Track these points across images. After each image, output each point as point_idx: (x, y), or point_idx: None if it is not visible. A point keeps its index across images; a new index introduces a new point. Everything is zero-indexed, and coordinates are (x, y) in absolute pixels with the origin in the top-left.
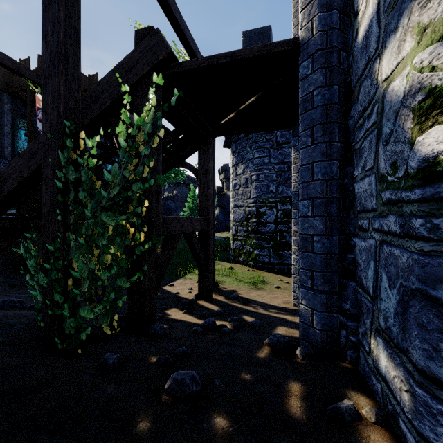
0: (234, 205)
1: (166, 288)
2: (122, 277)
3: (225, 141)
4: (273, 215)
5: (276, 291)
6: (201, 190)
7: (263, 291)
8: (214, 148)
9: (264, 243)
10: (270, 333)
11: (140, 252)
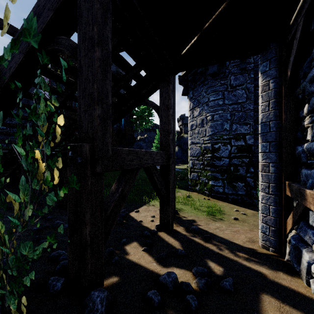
0: (191, 142)
1: (132, 214)
2: (27, 241)
3: (183, 90)
4: (227, 150)
5: (235, 224)
6: (162, 125)
7: (222, 223)
8: (174, 89)
9: (219, 175)
10: None
11: (54, 202)
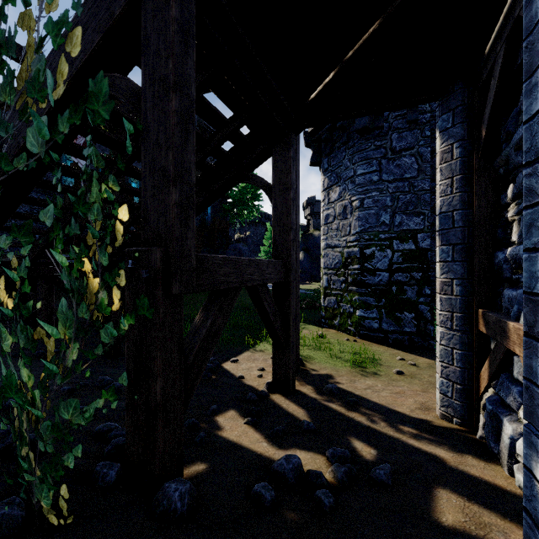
0: (326, 245)
1: (226, 365)
2: (71, 398)
3: (312, 156)
4: (386, 259)
5: (398, 381)
6: (277, 216)
7: (376, 379)
8: (297, 155)
9: (372, 300)
10: (427, 519)
11: (112, 338)
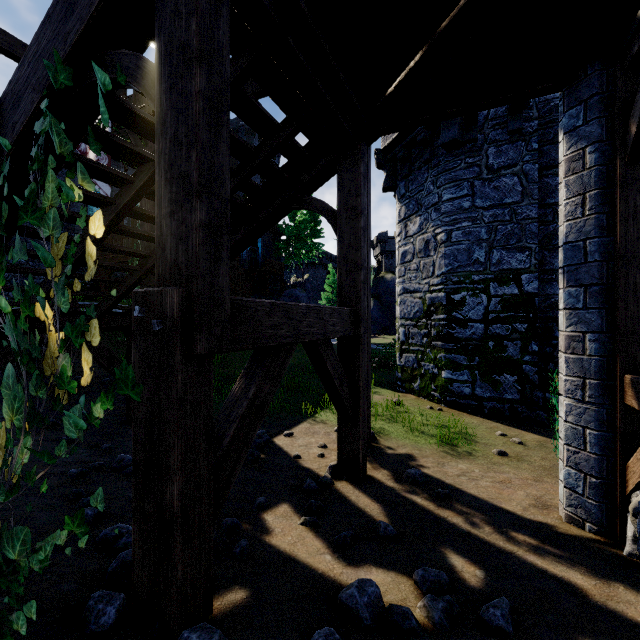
0: (403, 289)
1: (279, 441)
2: (19, 526)
3: (386, 179)
4: (481, 306)
5: (501, 464)
6: (343, 250)
7: (472, 462)
8: (368, 175)
9: (462, 358)
10: None
11: (81, 431)
